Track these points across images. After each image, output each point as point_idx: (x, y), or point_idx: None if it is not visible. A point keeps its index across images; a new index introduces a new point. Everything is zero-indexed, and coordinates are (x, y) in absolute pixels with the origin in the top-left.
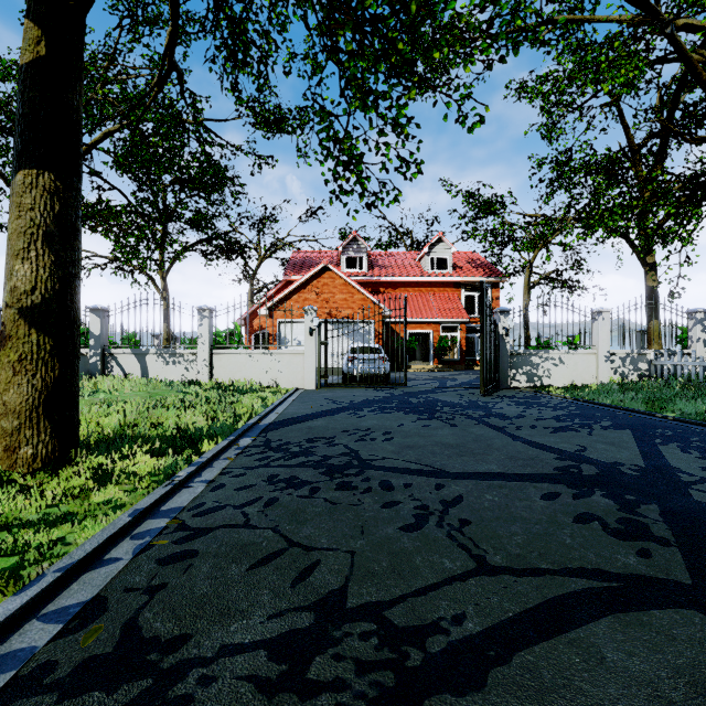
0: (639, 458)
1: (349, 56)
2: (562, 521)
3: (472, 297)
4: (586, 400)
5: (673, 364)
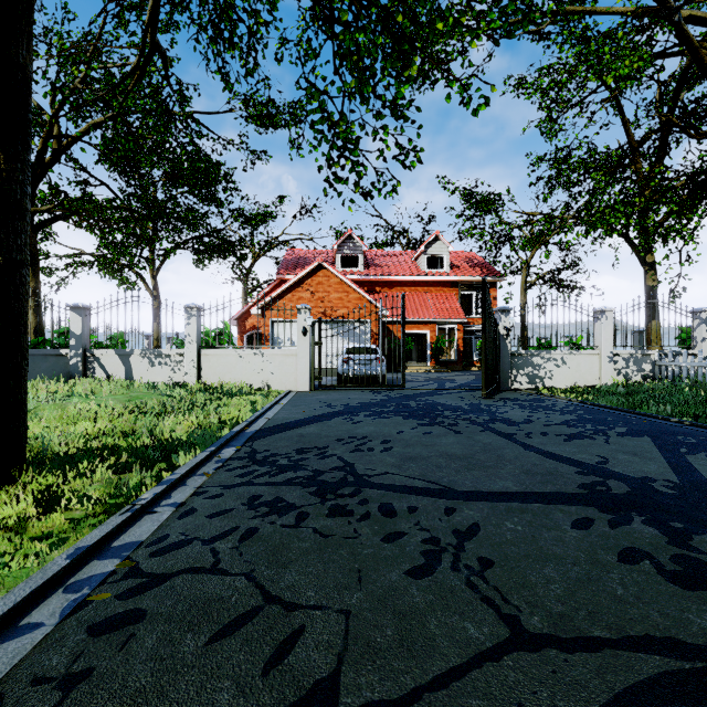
0: (669, 471)
1: (343, 27)
2: (604, 560)
3: (469, 297)
4: (593, 403)
5: (678, 365)
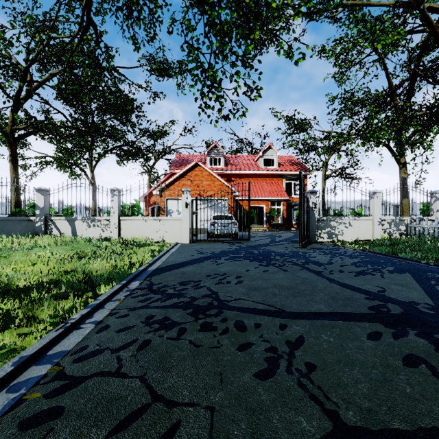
0: (427, 297)
1: (211, 5)
2: (393, 364)
3: (290, 184)
4: (370, 251)
5: (422, 226)
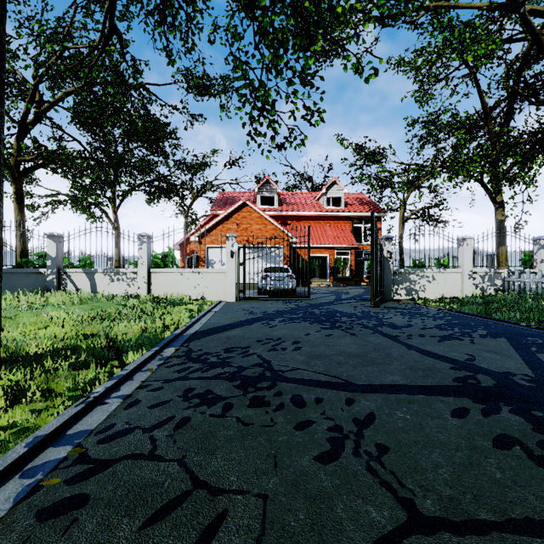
0: (525, 367)
1: (262, 10)
2: (482, 445)
3: (359, 228)
4: (458, 311)
5: (523, 281)
